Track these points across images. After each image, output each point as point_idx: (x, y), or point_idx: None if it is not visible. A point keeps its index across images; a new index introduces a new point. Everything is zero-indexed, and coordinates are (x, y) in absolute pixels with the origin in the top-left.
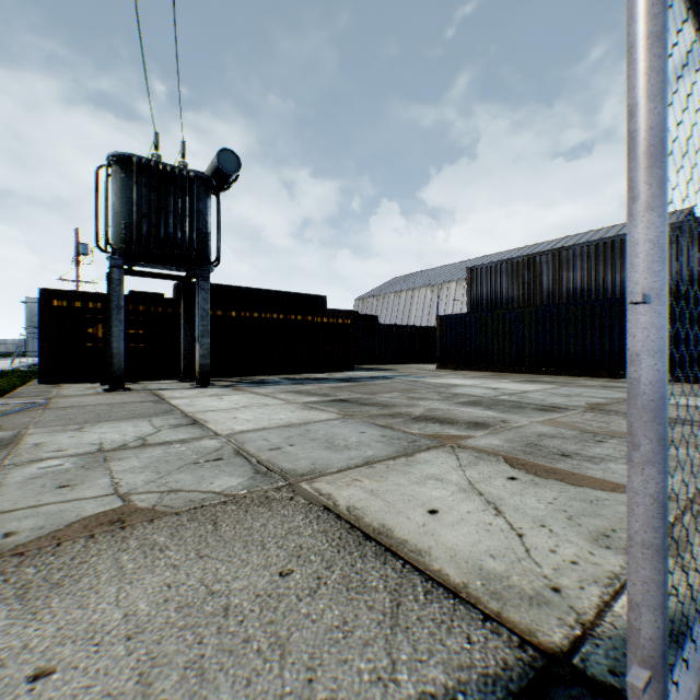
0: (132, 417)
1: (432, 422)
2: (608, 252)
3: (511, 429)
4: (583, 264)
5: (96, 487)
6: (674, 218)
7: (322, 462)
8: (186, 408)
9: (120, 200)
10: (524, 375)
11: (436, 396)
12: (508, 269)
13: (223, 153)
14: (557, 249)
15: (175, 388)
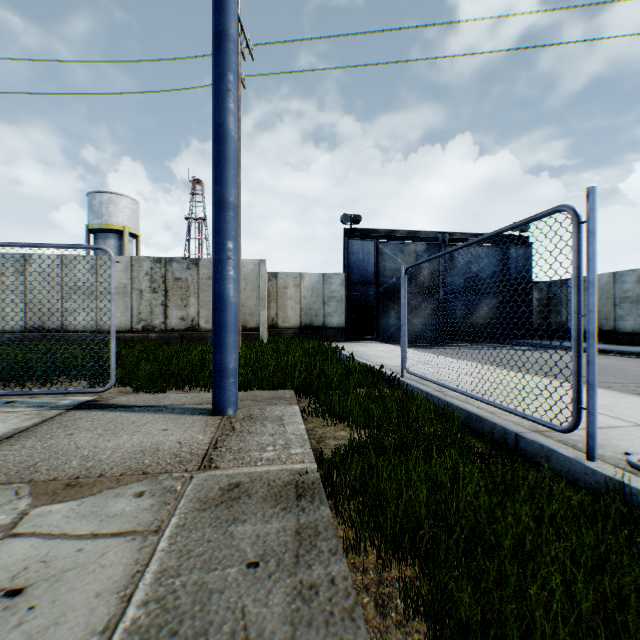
0: None
1: None
2: None
3: None
4: None
5: None
6: None
7: None
8: None
9: None
10: None
11: None
12: None
13: None
14: None
15: None
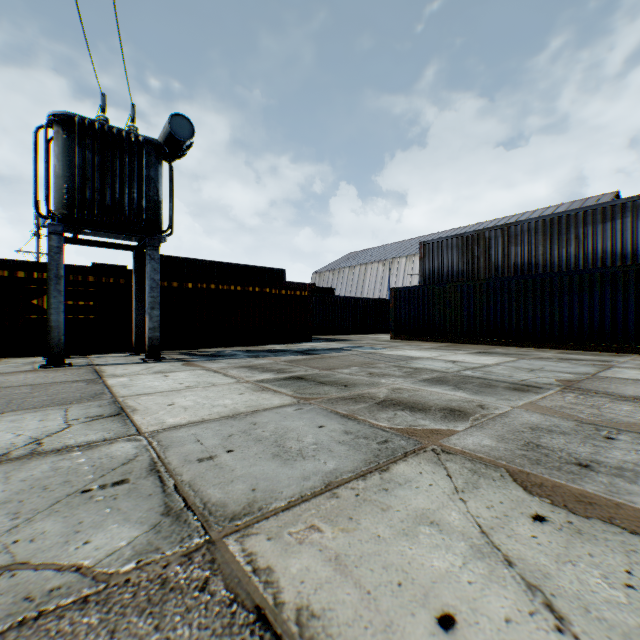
0: (49, 404)
1: (401, 409)
2: (555, 227)
3: (495, 418)
4: (531, 239)
5: None
6: (602, 200)
7: (265, 485)
8: (120, 390)
9: (62, 163)
10: (476, 346)
11: (398, 371)
12: (458, 244)
13: (176, 118)
14: (505, 225)
15: (122, 363)
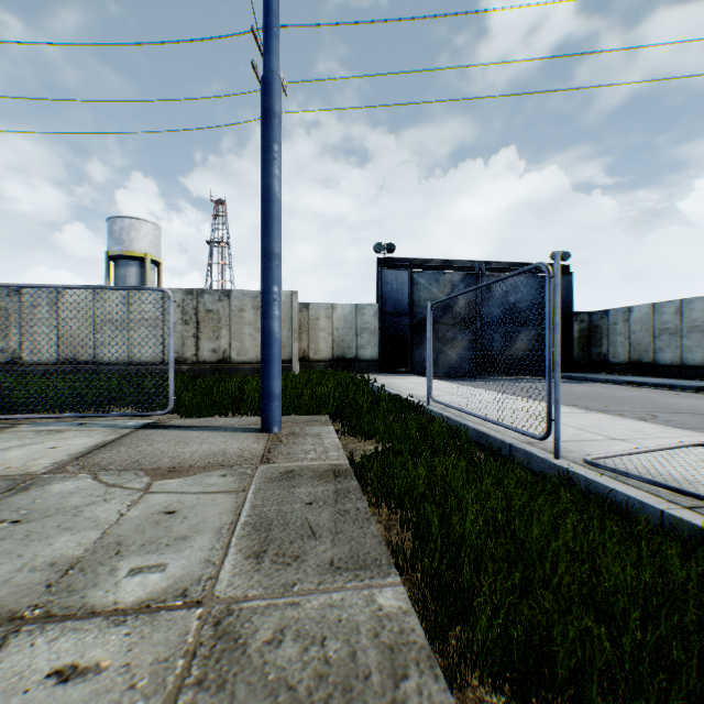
0: None
1: None
2: None
3: None
4: None
5: (151, 504)
6: None
7: None
8: None
9: None
10: None
11: None
12: None
13: None
14: None
15: None
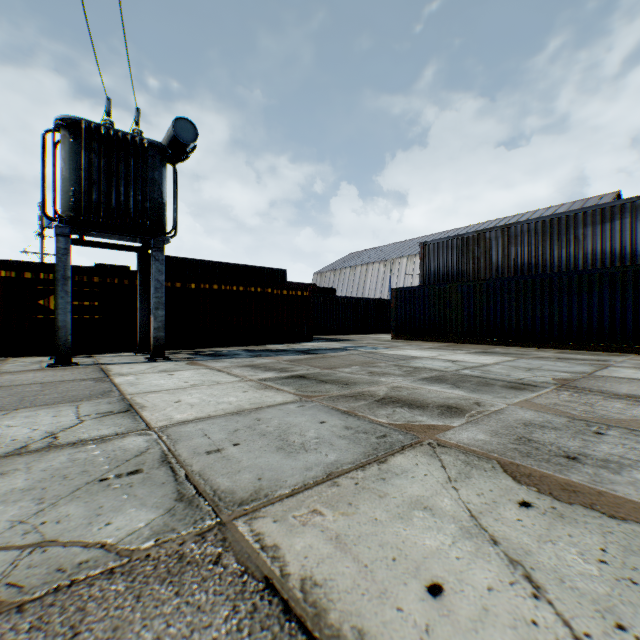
0: (60, 401)
1: (400, 406)
2: (555, 228)
3: (490, 415)
4: (531, 239)
5: None
6: (604, 200)
7: (270, 474)
8: (128, 388)
9: (69, 166)
10: (476, 346)
11: (398, 371)
12: (459, 244)
13: (179, 122)
14: (506, 226)
15: (127, 362)
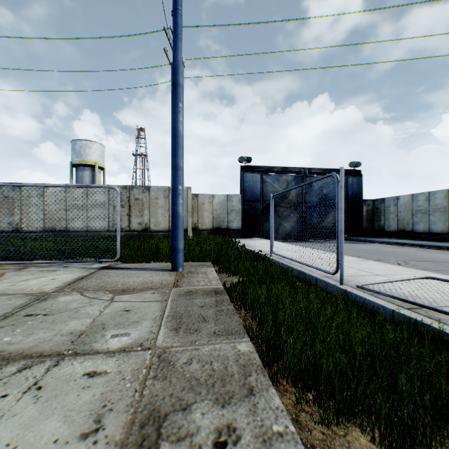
0: None
1: None
2: None
3: None
4: None
5: (116, 307)
6: None
7: (4, 300)
8: None
9: None
10: None
11: None
12: None
13: None
14: None
15: None
